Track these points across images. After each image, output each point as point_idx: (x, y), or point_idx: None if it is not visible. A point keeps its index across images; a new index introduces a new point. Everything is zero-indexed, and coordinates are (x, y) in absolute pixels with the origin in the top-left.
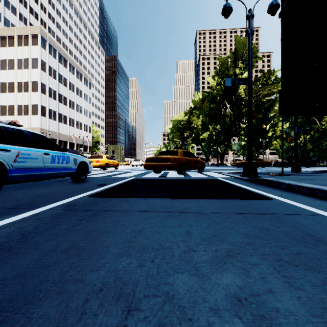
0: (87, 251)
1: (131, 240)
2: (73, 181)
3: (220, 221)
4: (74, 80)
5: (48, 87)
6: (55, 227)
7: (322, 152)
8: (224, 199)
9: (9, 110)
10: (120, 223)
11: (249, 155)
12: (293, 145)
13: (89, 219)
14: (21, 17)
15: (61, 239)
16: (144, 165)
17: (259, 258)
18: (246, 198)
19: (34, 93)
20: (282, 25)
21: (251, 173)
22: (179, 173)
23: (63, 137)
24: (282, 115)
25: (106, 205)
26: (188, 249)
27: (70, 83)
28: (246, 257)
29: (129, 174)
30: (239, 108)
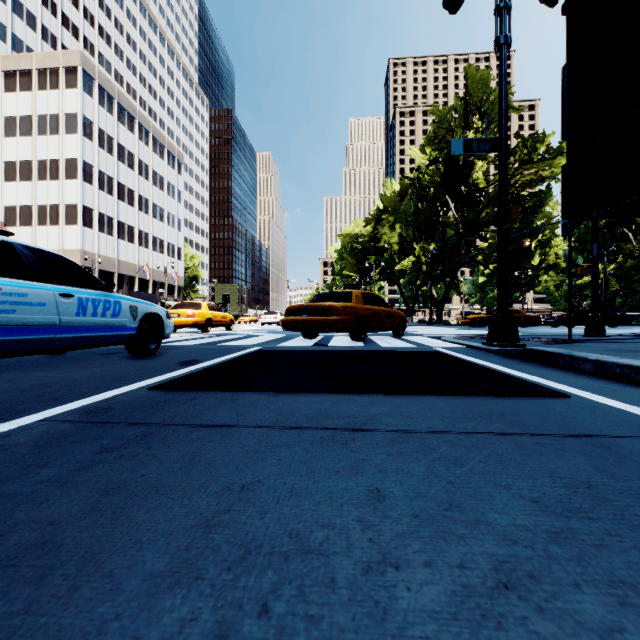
0: (74, 561)
1: (214, 521)
2: (131, 353)
3: (459, 457)
4: (148, 156)
5: (97, 170)
6: (29, 472)
7: (639, 297)
8: (457, 396)
9: (21, 215)
10: (201, 462)
11: (500, 299)
12: (581, 284)
13: (126, 450)
14: (45, 34)
15: (21, 516)
16: (282, 322)
17: (607, 599)
18: (508, 394)
19: (70, 181)
20: (569, 29)
21: (506, 339)
22: (353, 339)
23: (127, 268)
24: (570, 216)
25: (182, 409)
26: (377, 557)
27: (141, 161)
28: (561, 593)
29: (251, 340)
30: (474, 209)
